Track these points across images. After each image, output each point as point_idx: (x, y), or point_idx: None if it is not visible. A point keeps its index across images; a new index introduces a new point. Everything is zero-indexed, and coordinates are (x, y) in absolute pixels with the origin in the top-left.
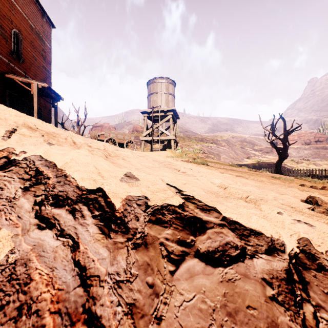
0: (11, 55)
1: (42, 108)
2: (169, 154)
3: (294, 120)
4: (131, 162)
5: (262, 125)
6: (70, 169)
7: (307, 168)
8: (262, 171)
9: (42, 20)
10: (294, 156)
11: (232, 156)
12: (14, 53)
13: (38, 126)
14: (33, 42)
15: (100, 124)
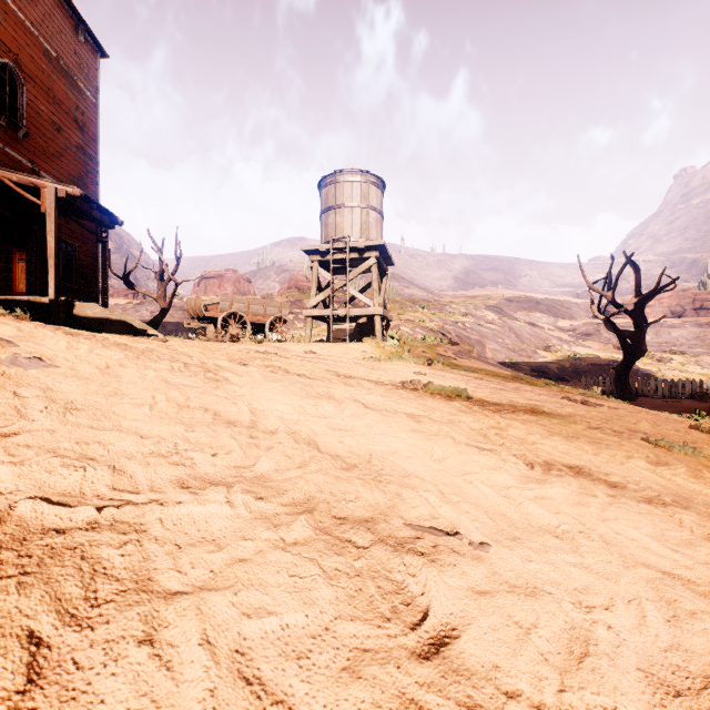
0: None
1: (76, 244)
2: (370, 351)
3: (664, 270)
4: (184, 671)
5: (586, 280)
6: None
7: (683, 375)
8: (592, 395)
9: (76, 38)
10: (649, 342)
11: (512, 344)
12: (3, 114)
13: None
14: (51, 89)
15: (217, 273)
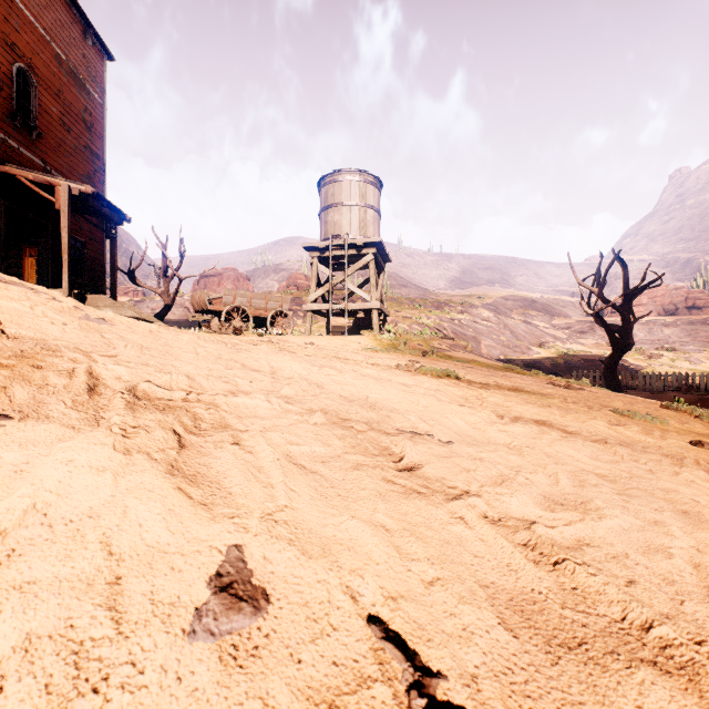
0: (10, 122)
1: (85, 240)
2: (367, 343)
3: (648, 266)
4: (260, 455)
5: (576, 277)
6: (4, 571)
7: (673, 370)
8: (578, 383)
9: (85, 42)
10: (642, 339)
11: (507, 341)
12: (18, 116)
13: (11, 323)
14: (62, 92)
15: (216, 271)
